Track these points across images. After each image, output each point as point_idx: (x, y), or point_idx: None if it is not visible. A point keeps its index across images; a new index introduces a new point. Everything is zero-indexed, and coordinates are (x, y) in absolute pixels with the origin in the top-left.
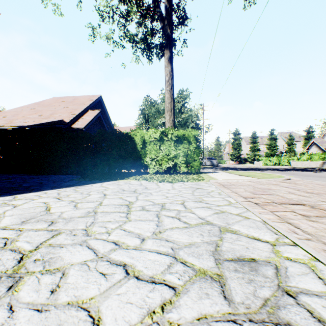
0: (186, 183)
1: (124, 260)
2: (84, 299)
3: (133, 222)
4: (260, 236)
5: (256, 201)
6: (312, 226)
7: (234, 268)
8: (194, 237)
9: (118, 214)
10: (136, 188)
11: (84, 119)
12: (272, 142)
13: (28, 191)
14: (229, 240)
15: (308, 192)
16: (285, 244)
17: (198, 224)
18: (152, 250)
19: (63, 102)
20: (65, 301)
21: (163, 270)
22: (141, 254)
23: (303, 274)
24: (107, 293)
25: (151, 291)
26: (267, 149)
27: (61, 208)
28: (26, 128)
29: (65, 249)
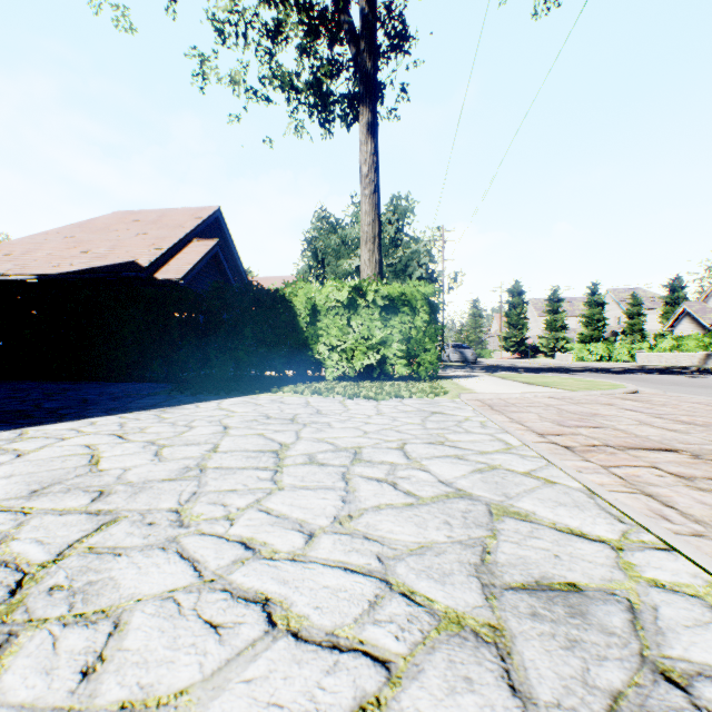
0: (408, 401)
1: (265, 587)
2: (163, 694)
3: (289, 493)
4: (584, 527)
5: (568, 443)
6: (703, 503)
7: (530, 608)
8: (430, 530)
9: (254, 472)
10: (297, 413)
11: (183, 261)
12: (594, 312)
13: (53, 420)
14: (513, 536)
15: (684, 422)
16: (645, 546)
17: (439, 498)
18: (331, 563)
19: (137, 222)
20: (116, 701)
21: (359, 615)
22: (307, 574)
23: (699, 626)
24: (221, 677)
25: (328, 671)
26: (584, 326)
27: (125, 458)
28: (55, 280)
29: (126, 560)
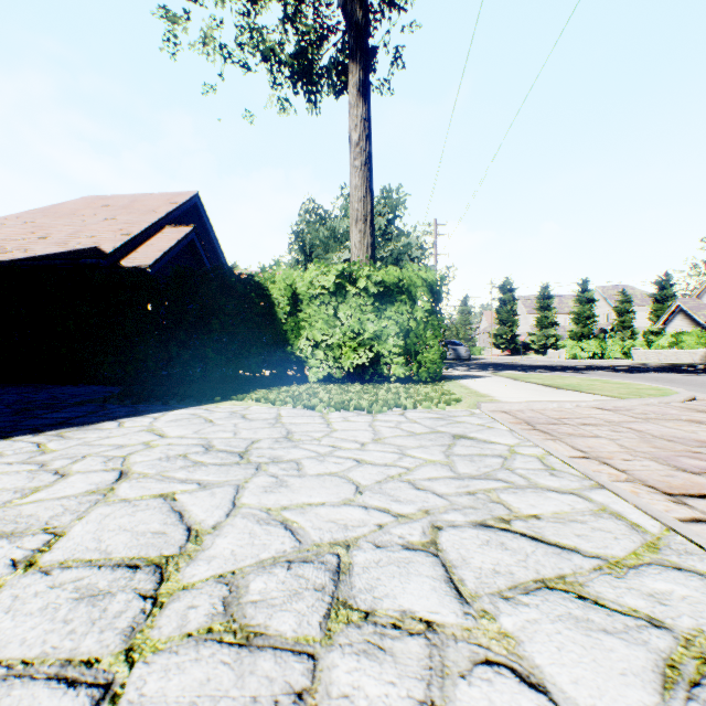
0: (413, 414)
1: None
2: None
3: None
4: None
5: None
6: None
7: None
8: None
9: None
10: (255, 438)
11: (153, 247)
12: (584, 308)
13: None
14: None
15: None
16: None
17: None
18: None
19: (106, 207)
20: None
21: None
22: None
23: None
24: None
25: None
26: (574, 323)
27: None
28: (6, 267)
29: None
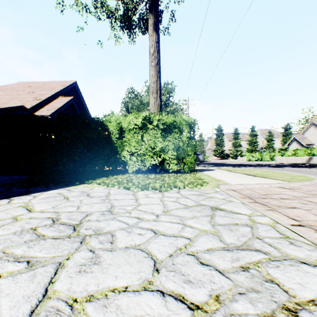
0: (184, 192)
1: None
2: None
3: None
4: None
5: None
6: None
7: None
8: None
9: None
10: (89, 212)
11: (52, 106)
12: (253, 139)
13: None
14: None
15: None
16: None
17: None
18: None
19: (30, 87)
20: None
21: None
22: None
23: None
24: None
25: None
26: (248, 145)
27: None
28: None
29: None
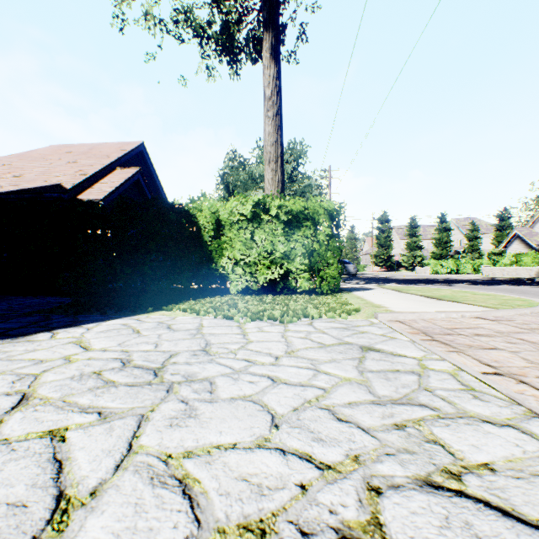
0: (320, 324)
1: None
2: None
3: None
4: None
5: None
6: None
7: None
8: None
9: None
10: (174, 351)
11: (105, 185)
12: (443, 235)
13: None
14: None
15: None
16: None
17: None
18: None
19: (70, 153)
20: None
21: None
22: None
23: None
24: None
25: None
26: (435, 246)
27: None
28: None
29: None
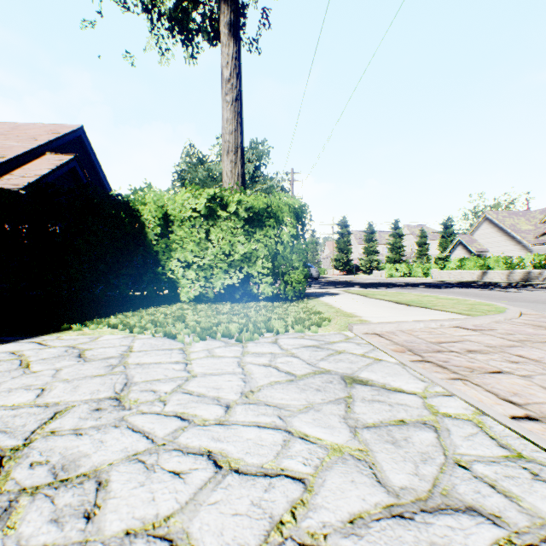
0: (287, 342)
1: None
2: None
3: None
4: None
5: None
6: None
7: None
8: None
9: None
10: (65, 404)
11: (29, 171)
12: (396, 241)
13: None
14: None
15: None
16: None
17: None
18: None
19: None
20: None
21: None
22: None
23: None
24: None
25: None
26: (389, 251)
27: None
28: None
29: None
